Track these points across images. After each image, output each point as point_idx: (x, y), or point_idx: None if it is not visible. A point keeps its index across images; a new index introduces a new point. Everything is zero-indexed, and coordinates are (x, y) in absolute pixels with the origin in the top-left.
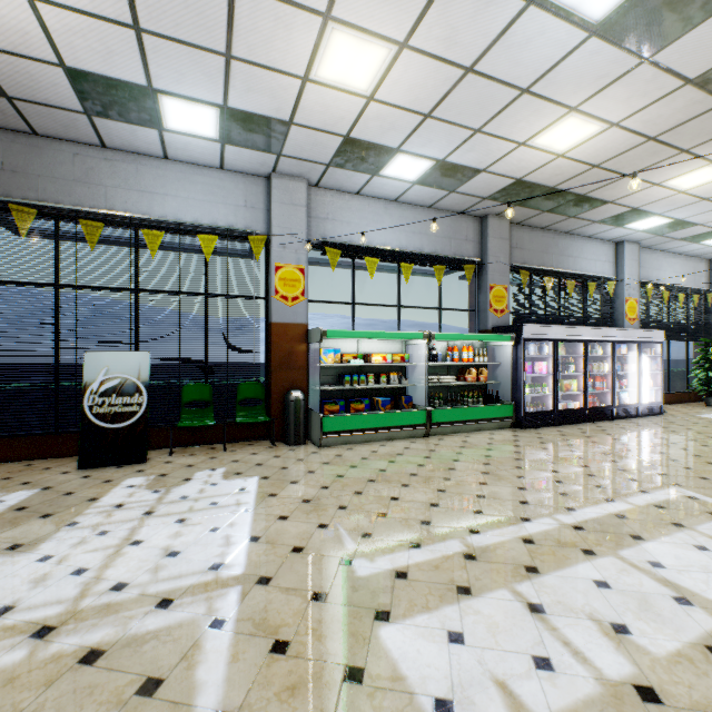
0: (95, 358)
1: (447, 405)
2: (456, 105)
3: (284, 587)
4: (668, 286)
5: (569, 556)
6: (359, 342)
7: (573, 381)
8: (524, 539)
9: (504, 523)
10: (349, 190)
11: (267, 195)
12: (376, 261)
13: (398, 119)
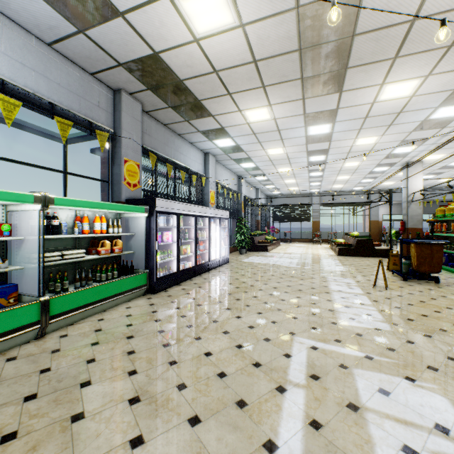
0: None
1: (75, 285)
2: None
3: None
4: (225, 186)
5: None
6: None
7: (188, 246)
8: None
9: None
10: None
11: None
12: None
13: None
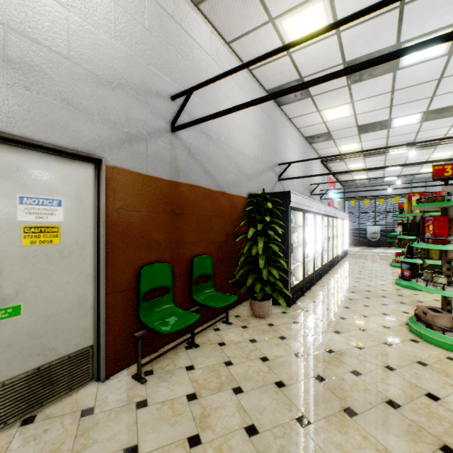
0: (368, 227)
1: None
2: None
3: None
4: None
5: None
6: None
7: None
8: None
9: None
10: None
11: (411, 184)
12: None
13: None
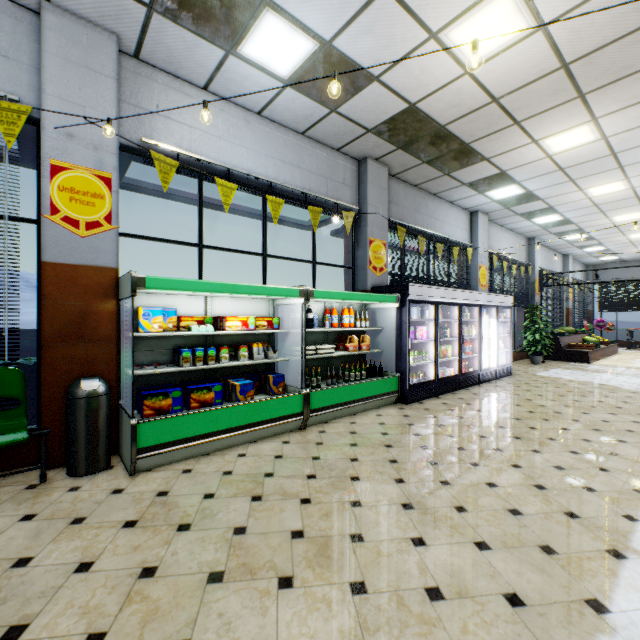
0: None
1: (327, 382)
2: None
3: None
4: (504, 258)
5: None
6: (208, 299)
7: (449, 346)
8: None
9: None
10: (193, 79)
11: (38, 43)
12: (233, 188)
13: None
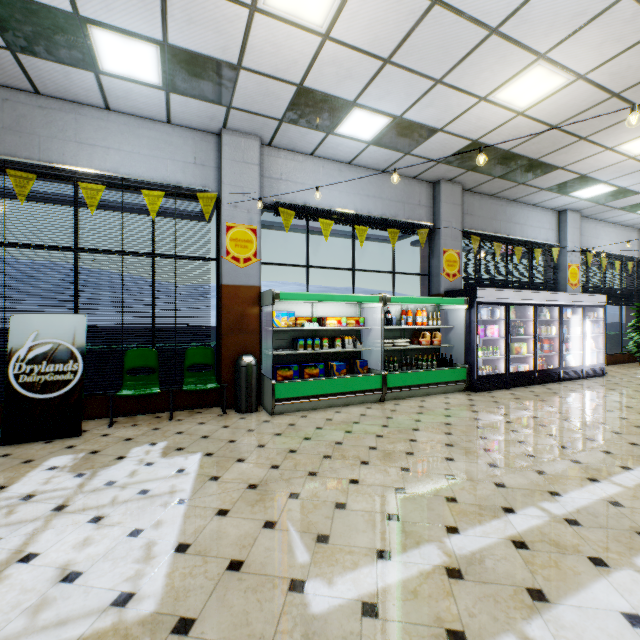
0: (22, 322)
1: (402, 369)
2: (418, 47)
3: (209, 639)
4: (604, 254)
5: (576, 570)
6: (314, 305)
7: (523, 344)
8: (514, 540)
9: (485, 516)
10: (303, 151)
11: (218, 152)
12: (331, 224)
13: (356, 65)
